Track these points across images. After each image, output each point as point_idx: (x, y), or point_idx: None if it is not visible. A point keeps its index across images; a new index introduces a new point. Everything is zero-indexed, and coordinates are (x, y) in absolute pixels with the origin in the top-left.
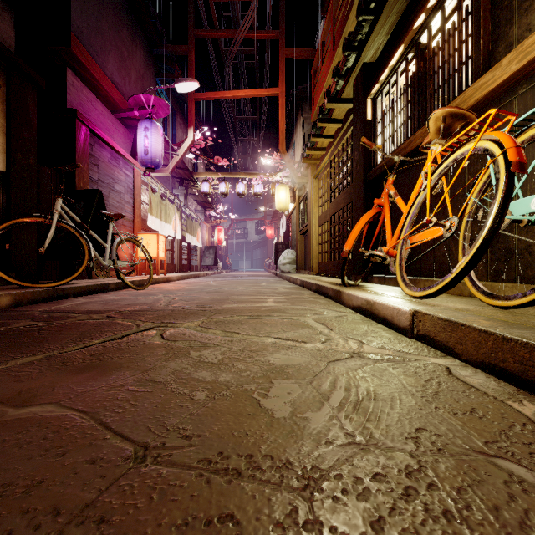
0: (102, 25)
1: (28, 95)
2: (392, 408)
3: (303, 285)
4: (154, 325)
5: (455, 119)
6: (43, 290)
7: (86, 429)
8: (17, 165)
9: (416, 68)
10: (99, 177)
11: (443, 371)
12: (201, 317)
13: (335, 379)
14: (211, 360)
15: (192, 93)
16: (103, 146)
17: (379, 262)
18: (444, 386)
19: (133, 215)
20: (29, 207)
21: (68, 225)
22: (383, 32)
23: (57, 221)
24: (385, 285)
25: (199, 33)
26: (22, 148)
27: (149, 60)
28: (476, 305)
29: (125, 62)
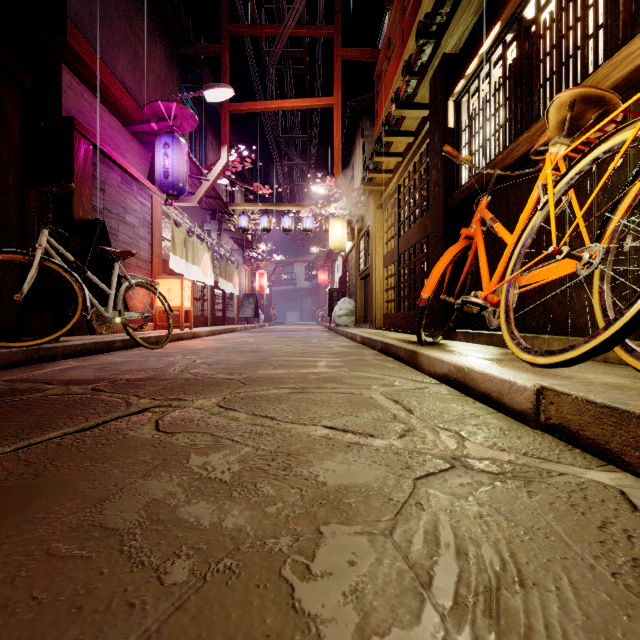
0: (110, 13)
1: (6, 95)
2: (567, 613)
3: (364, 342)
4: (152, 404)
5: (588, 105)
6: (18, 350)
7: None
8: None
9: (518, 52)
10: (105, 205)
11: (619, 501)
12: (224, 390)
13: (434, 521)
14: (221, 475)
15: (226, 103)
16: (110, 166)
17: (477, 312)
18: None
19: (151, 254)
20: (7, 242)
21: (57, 264)
22: (471, 9)
23: (41, 258)
24: (474, 343)
25: (234, 29)
26: None
27: (172, 62)
28: (629, 377)
29: (141, 62)
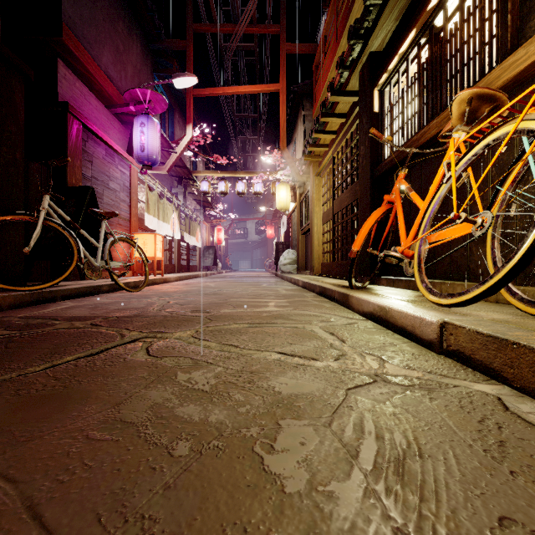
0: (96, 16)
1: (15, 86)
2: (450, 473)
3: (305, 287)
4: (141, 335)
5: (482, 101)
6: (27, 293)
7: (4, 519)
8: (2, 159)
9: (430, 53)
10: (92, 174)
11: (496, 404)
12: (196, 324)
13: (360, 417)
14: (202, 387)
15: (191, 89)
16: (97, 142)
17: (395, 263)
18: (507, 431)
19: (129, 214)
20: (16, 205)
21: (56, 223)
22: (392, 17)
23: (44, 219)
24: (395, 287)
25: (198, 28)
26: (8, 142)
27: (146, 55)
28: (513, 314)
29: (121, 56)
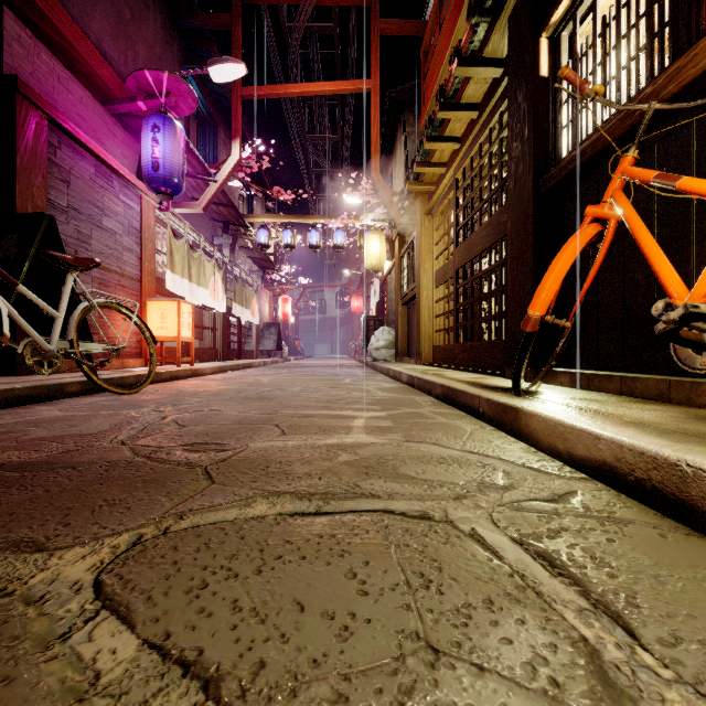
0: None
1: None
2: None
3: (413, 384)
4: None
5: None
6: None
7: None
8: None
9: None
10: (70, 203)
11: None
12: (158, 503)
13: None
14: None
15: (238, 86)
16: (79, 152)
17: None
18: None
19: (140, 270)
20: None
21: None
22: None
23: None
24: (592, 391)
25: None
26: None
27: (171, 36)
28: None
29: (127, 27)
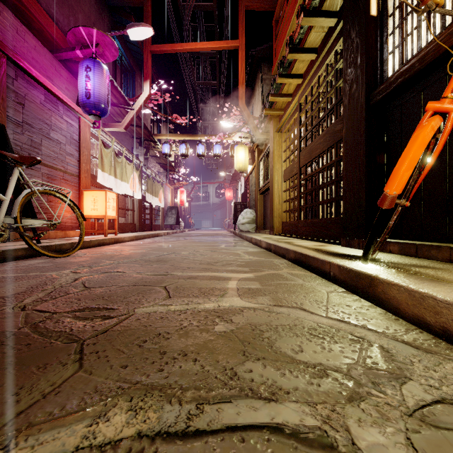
0: None
1: None
2: None
3: (270, 249)
4: None
5: None
6: None
7: None
8: None
9: None
10: (24, 119)
11: None
12: None
13: None
14: None
15: (148, 45)
16: (31, 84)
17: None
18: None
19: (78, 169)
20: None
21: None
22: None
23: None
24: (421, 258)
25: None
26: None
27: (102, 9)
28: None
29: None
